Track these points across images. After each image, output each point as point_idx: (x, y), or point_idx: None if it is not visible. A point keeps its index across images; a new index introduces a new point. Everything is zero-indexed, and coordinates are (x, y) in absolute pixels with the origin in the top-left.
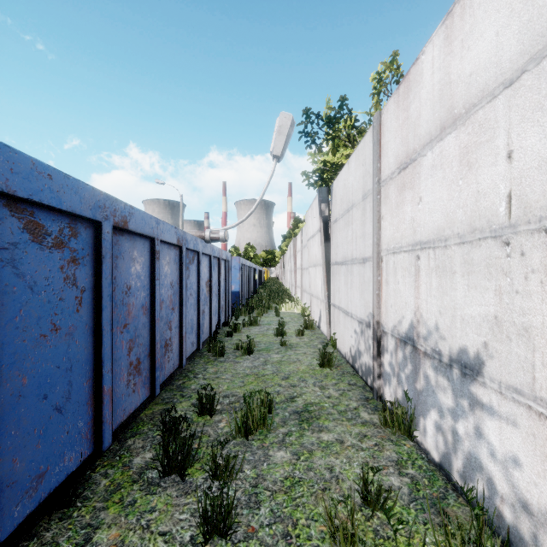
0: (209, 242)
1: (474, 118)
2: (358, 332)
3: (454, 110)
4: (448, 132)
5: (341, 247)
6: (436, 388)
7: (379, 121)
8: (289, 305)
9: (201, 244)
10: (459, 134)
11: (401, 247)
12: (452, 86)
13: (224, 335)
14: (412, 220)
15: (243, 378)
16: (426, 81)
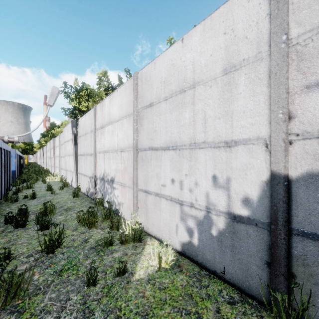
0: (7, 142)
1: (113, 124)
2: (89, 181)
3: (111, 120)
4: (110, 124)
5: (82, 148)
6: (108, 189)
7: (96, 109)
8: (51, 177)
9: (2, 144)
10: (111, 126)
11: (101, 151)
12: (110, 114)
13: (10, 194)
14: (103, 144)
15: (35, 206)
16: (106, 107)
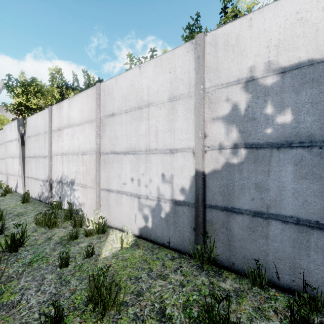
0: None
1: (74, 128)
2: (42, 185)
3: (70, 123)
4: (69, 127)
5: (33, 150)
6: (67, 191)
7: (51, 109)
8: None
9: None
10: (71, 129)
11: (58, 154)
12: (70, 117)
13: None
14: (61, 146)
15: None
16: (65, 110)
